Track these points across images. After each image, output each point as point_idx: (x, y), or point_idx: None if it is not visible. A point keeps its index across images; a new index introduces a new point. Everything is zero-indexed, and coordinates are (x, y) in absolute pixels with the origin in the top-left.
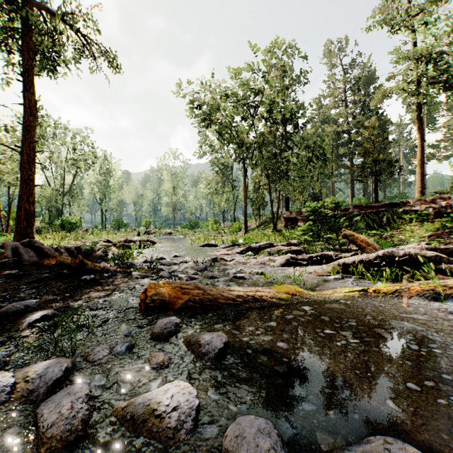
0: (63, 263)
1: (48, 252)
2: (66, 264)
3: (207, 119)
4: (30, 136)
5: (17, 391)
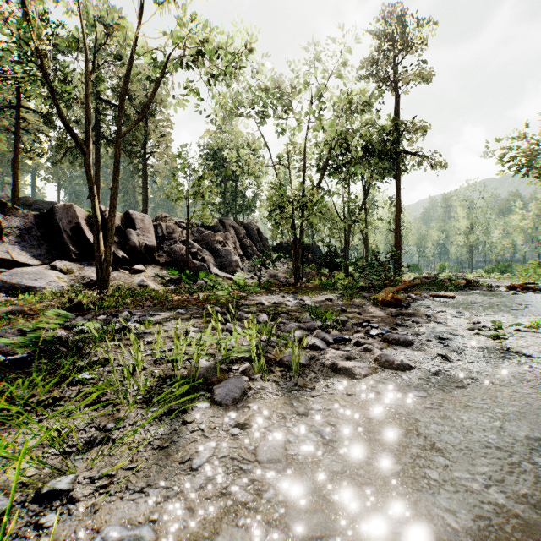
0: (467, 282)
1: (442, 280)
2: (469, 282)
3: (525, 166)
4: (399, 223)
5: (495, 291)
